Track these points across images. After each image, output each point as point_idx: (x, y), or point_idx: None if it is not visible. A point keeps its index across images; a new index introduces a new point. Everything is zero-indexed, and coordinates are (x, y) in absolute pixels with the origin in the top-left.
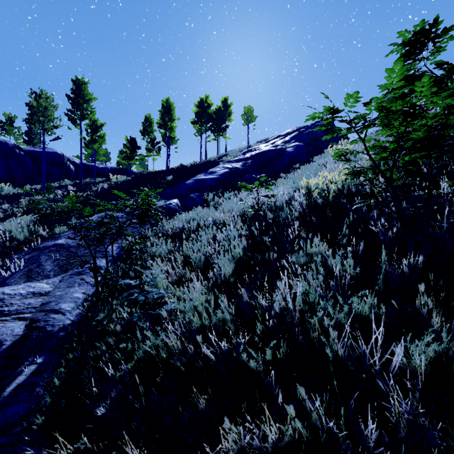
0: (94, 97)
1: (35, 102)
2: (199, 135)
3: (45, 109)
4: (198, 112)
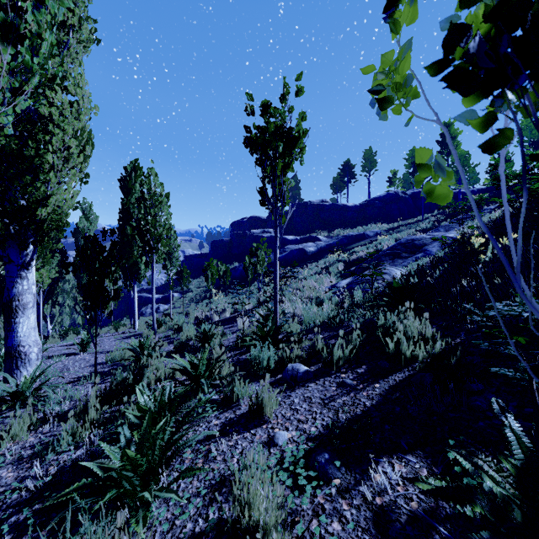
0: (459, 132)
1: None
2: None
3: None
4: None
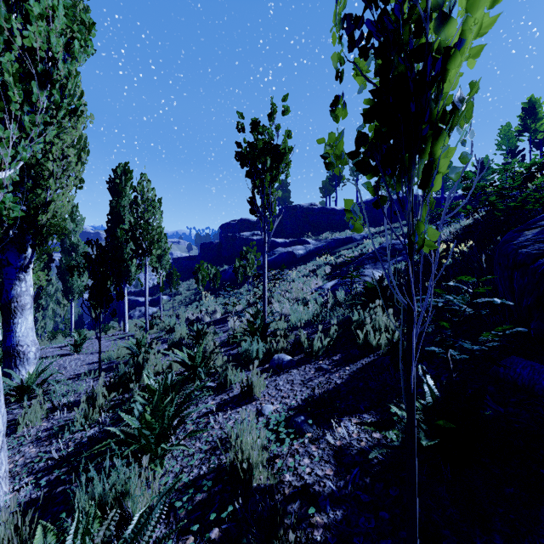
0: None
1: None
2: None
3: None
4: None
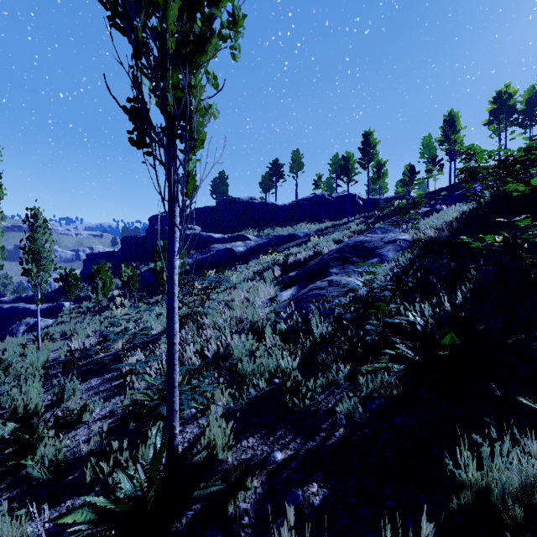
0: (378, 141)
1: (344, 162)
2: (497, 135)
3: (349, 165)
4: (493, 110)
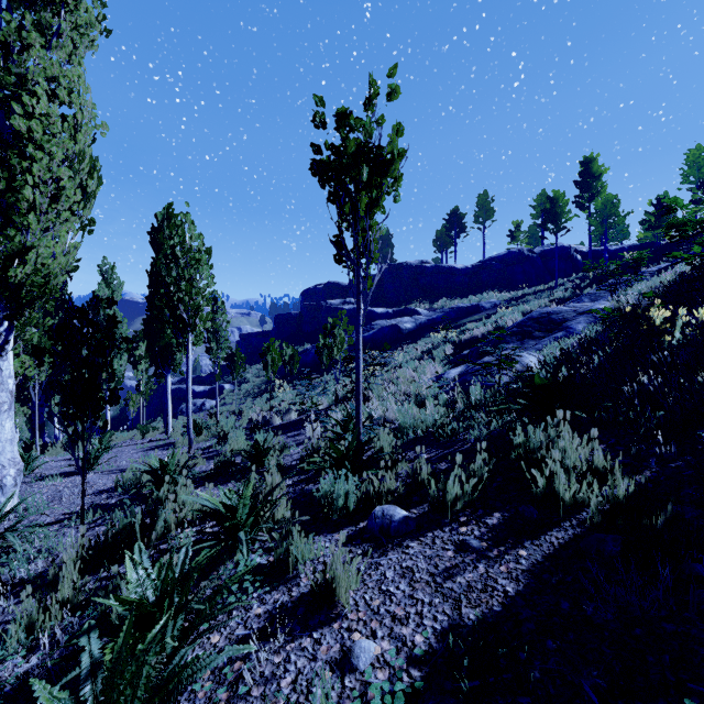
0: (605, 169)
1: (549, 205)
2: None
3: (557, 209)
4: None
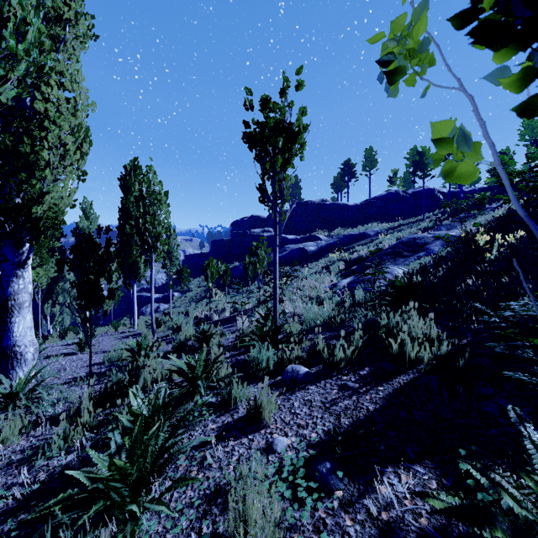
0: None
1: (418, 158)
2: None
3: (424, 160)
4: None
